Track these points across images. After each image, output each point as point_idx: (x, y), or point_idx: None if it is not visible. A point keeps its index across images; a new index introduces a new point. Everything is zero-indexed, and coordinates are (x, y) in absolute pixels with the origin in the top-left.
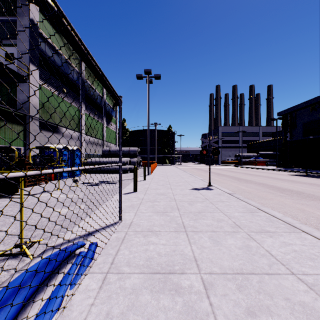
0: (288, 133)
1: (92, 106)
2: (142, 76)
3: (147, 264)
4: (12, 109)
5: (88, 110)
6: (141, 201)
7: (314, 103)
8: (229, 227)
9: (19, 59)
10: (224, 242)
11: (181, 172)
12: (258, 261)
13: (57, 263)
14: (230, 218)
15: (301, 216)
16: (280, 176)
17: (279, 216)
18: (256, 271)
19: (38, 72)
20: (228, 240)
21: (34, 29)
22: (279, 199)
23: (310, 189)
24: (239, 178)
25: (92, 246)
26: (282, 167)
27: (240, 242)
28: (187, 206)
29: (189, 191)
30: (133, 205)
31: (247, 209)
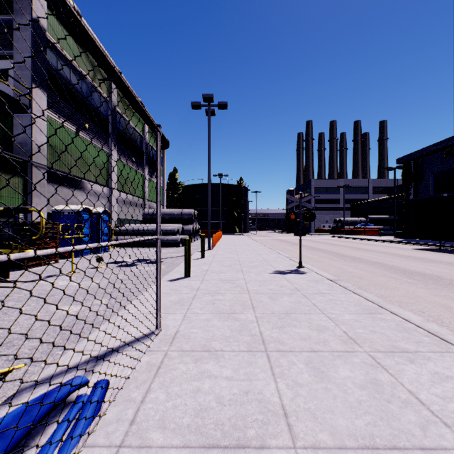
0: (412, 189)
1: (128, 149)
2: (199, 104)
3: (196, 424)
4: (5, 152)
5: (122, 155)
6: (196, 293)
7: (450, 145)
8: (338, 342)
9: (16, 78)
10: (333, 374)
11: (257, 245)
12: (399, 417)
13: (21, 432)
14: (338, 324)
15: (448, 318)
16: (402, 252)
17: (417, 321)
18: (400, 441)
19: (45, 98)
20: (339, 368)
21: (40, 33)
22: (408, 289)
23: (451, 271)
24: (342, 255)
25: (93, 392)
26: (403, 238)
27: (360, 373)
28: (268, 302)
29: (270, 276)
30: (182, 301)
31: (362, 307)
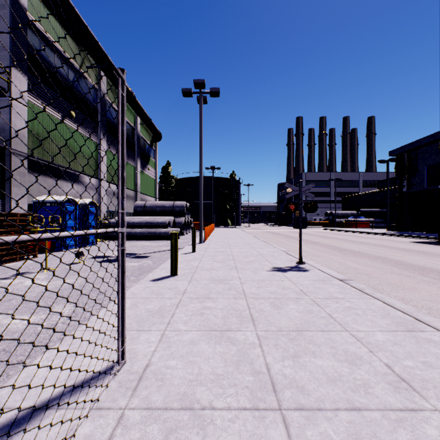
0: (405, 181)
1: None
2: (191, 91)
3: None
4: None
5: (112, 146)
6: (181, 297)
7: None
8: (386, 388)
9: None
10: None
11: (251, 238)
12: None
13: None
14: (373, 350)
15: None
16: (401, 245)
17: None
18: None
19: (26, 82)
20: None
21: (19, 12)
22: (429, 290)
23: None
24: (340, 248)
25: None
26: (396, 231)
27: None
28: (270, 311)
29: (268, 275)
30: (162, 310)
31: (393, 320)
